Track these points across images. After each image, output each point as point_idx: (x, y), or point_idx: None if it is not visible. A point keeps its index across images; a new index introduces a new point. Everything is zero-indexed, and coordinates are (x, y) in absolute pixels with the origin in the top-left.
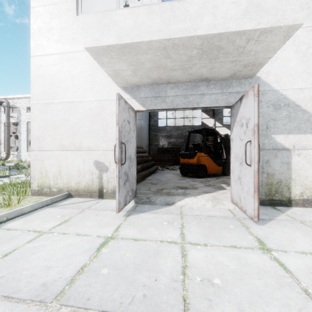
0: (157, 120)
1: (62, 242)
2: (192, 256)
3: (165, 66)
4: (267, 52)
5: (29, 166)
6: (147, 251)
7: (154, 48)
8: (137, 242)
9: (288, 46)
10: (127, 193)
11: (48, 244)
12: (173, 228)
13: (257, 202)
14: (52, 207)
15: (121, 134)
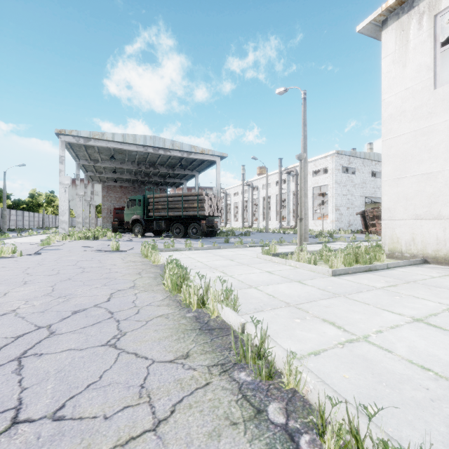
0: None
1: None
2: None
3: None
4: None
5: (330, 235)
6: None
7: None
8: None
9: None
10: None
11: (448, 281)
12: None
13: None
14: (417, 267)
15: None
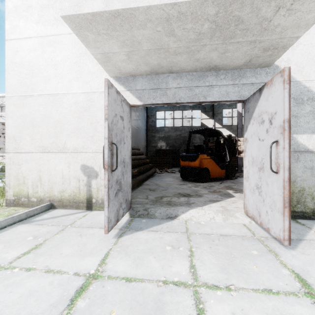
0: (155, 120)
1: (21, 286)
2: (213, 313)
3: (168, 47)
4: (297, 29)
5: None
6: (145, 303)
7: (154, 19)
8: (131, 284)
9: (313, 29)
10: (120, 205)
11: None
12: (180, 257)
13: (288, 221)
14: (26, 223)
15: (112, 133)
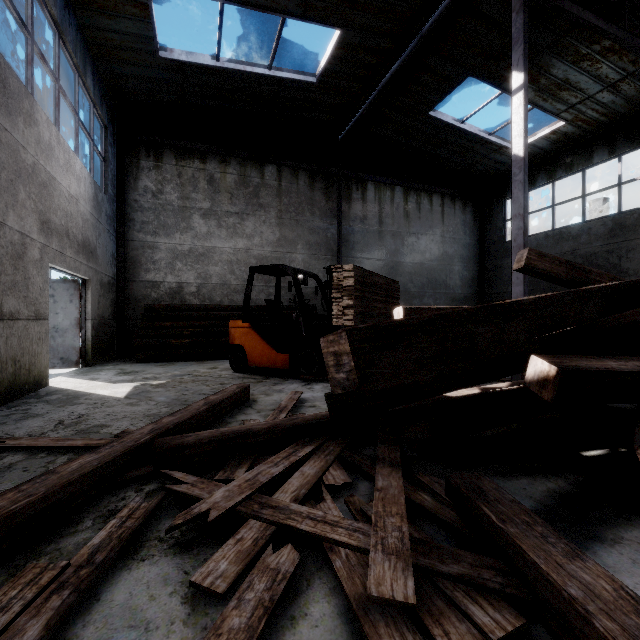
0: (502, 225)
1: None
2: None
3: None
4: None
5: None
6: None
7: None
8: None
9: None
10: None
11: None
12: None
13: None
14: None
15: None
